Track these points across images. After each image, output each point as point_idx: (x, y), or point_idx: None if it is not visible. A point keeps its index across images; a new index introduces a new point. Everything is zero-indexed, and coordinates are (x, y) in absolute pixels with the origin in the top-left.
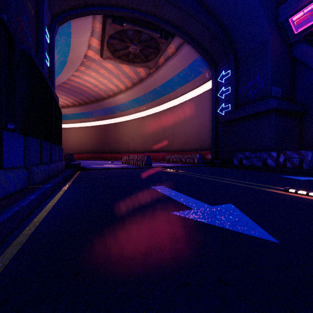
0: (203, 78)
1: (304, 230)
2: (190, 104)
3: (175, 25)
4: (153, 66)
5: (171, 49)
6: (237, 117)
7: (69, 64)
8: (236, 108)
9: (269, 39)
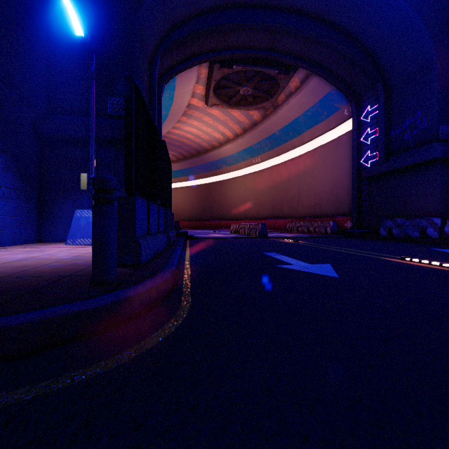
0: (340, 116)
1: (367, 275)
2: (322, 152)
3: (298, 55)
4: (270, 107)
5: (295, 83)
6: (387, 170)
7: (170, 117)
8: (387, 158)
9: (434, 59)
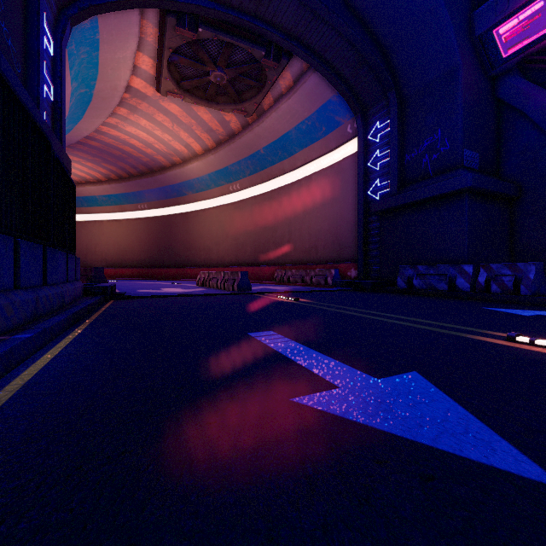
0: (343, 133)
1: None
2: (319, 180)
3: (293, 35)
4: (253, 111)
5: (286, 81)
6: (403, 203)
7: (96, 102)
8: (401, 188)
9: (458, 65)
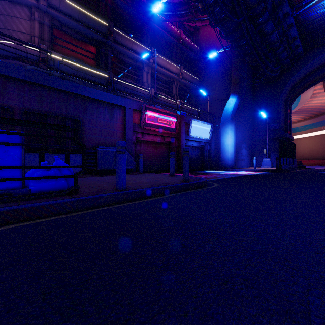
0: None
1: None
2: None
3: None
4: None
5: None
6: None
7: (299, 104)
8: None
9: None
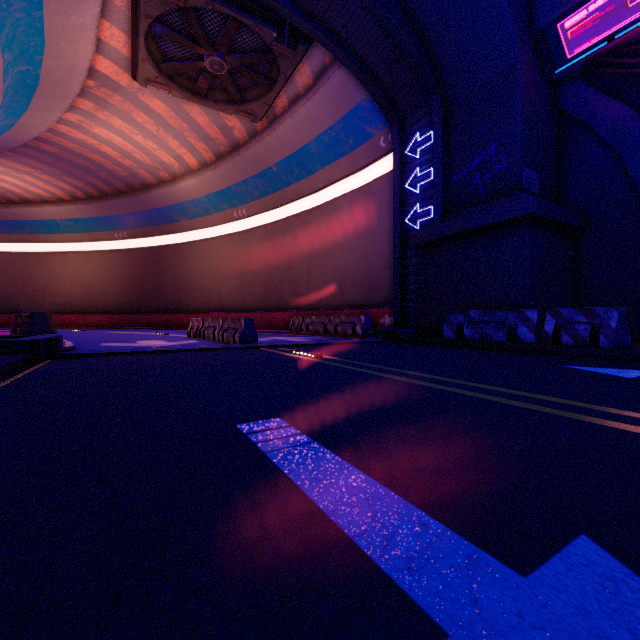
0: (374, 147)
1: None
2: (345, 206)
3: (313, 14)
4: (262, 114)
5: (305, 77)
6: (450, 234)
7: (47, 88)
8: (447, 215)
9: (517, 64)
